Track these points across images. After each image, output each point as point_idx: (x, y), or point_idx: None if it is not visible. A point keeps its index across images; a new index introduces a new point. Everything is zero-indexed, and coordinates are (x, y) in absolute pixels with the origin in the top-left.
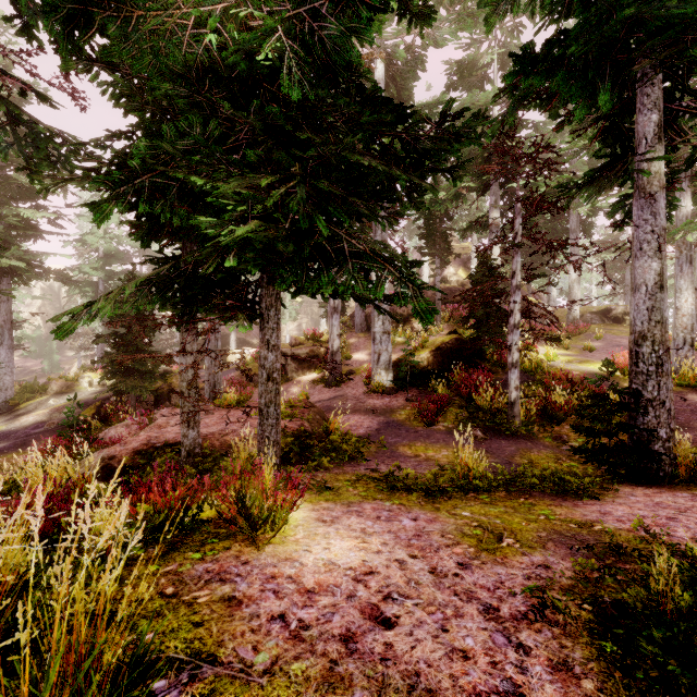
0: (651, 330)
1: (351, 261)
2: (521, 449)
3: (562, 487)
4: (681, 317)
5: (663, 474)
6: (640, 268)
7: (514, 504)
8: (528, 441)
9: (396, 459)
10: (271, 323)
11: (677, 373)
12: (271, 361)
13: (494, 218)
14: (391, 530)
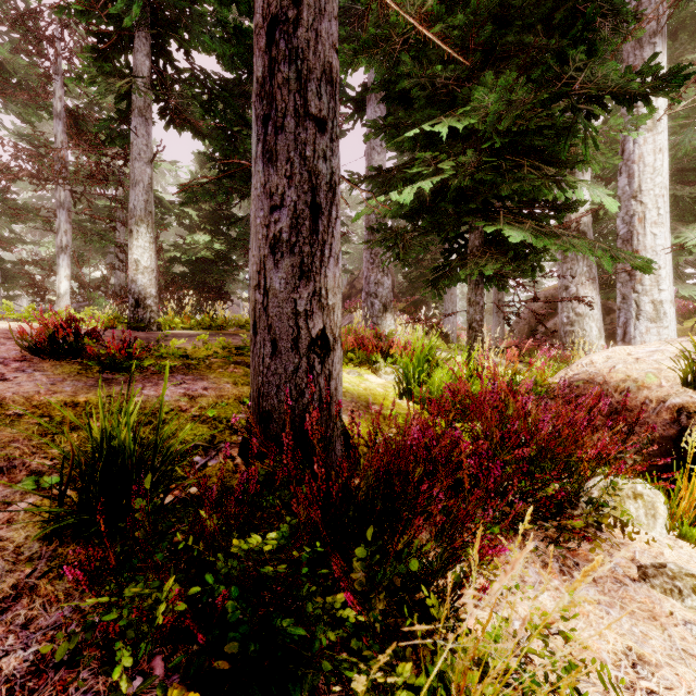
0: None
1: None
2: None
3: None
4: None
5: None
6: None
7: None
8: None
9: None
10: None
11: None
12: None
13: None
14: None
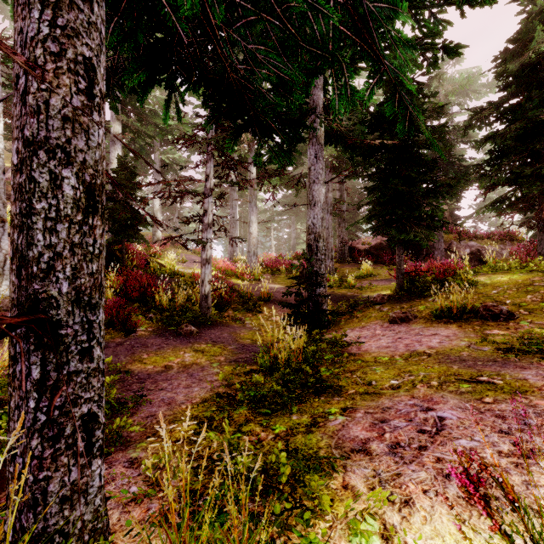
0: (323, 232)
1: (366, 4)
2: (231, 333)
3: (337, 343)
4: (253, 239)
5: (327, 323)
6: (318, 190)
7: (355, 364)
8: (226, 326)
9: (155, 380)
10: (95, 11)
11: (251, 272)
12: (96, 142)
13: (117, 129)
14: (495, 432)
